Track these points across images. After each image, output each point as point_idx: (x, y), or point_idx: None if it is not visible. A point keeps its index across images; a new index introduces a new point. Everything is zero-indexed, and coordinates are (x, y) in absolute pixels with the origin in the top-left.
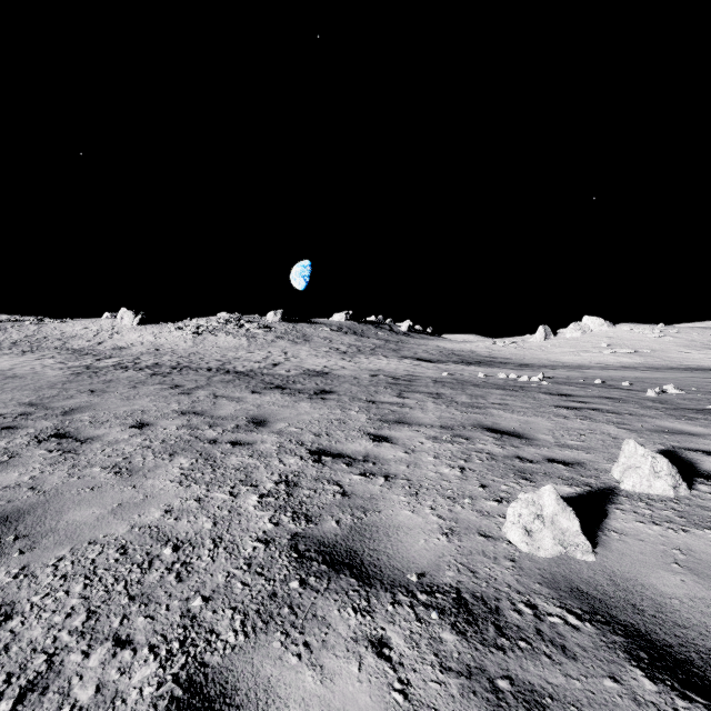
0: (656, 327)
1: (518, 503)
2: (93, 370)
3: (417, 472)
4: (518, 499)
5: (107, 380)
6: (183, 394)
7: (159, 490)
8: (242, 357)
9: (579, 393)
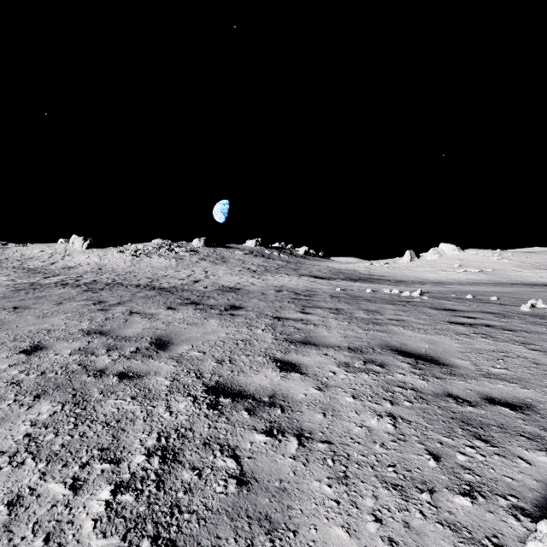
0: (495, 251)
1: None
2: (35, 287)
3: (337, 426)
4: (541, 534)
5: (39, 296)
6: (101, 311)
7: None
8: (170, 275)
9: (461, 308)
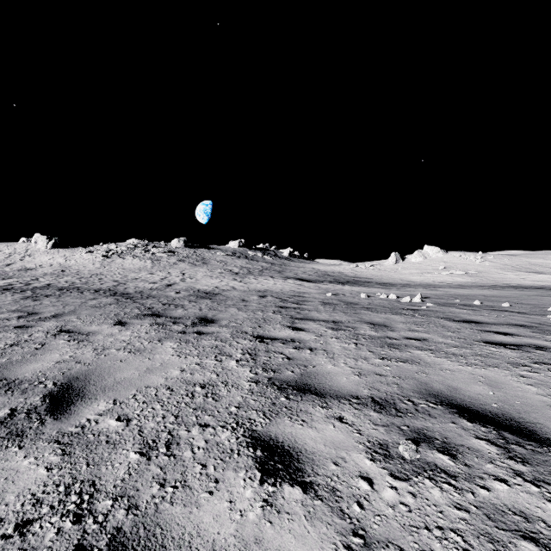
0: (477, 254)
1: None
2: None
3: None
4: None
5: None
6: (18, 329)
7: None
8: (141, 277)
9: (482, 319)
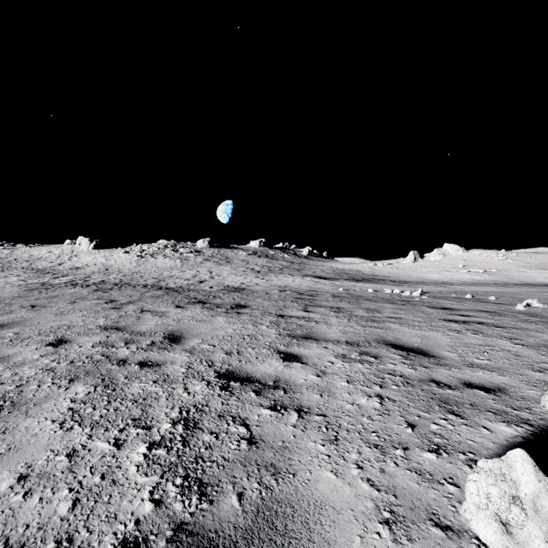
0: (499, 252)
1: (481, 476)
2: (46, 286)
3: (332, 404)
4: (479, 468)
5: (52, 295)
6: (114, 309)
7: (30, 437)
8: (175, 275)
9: (458, 307)
